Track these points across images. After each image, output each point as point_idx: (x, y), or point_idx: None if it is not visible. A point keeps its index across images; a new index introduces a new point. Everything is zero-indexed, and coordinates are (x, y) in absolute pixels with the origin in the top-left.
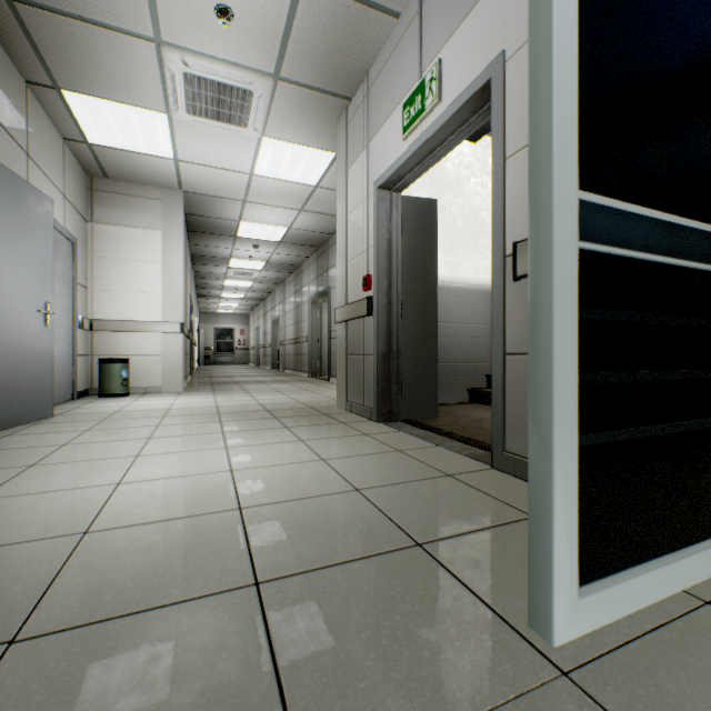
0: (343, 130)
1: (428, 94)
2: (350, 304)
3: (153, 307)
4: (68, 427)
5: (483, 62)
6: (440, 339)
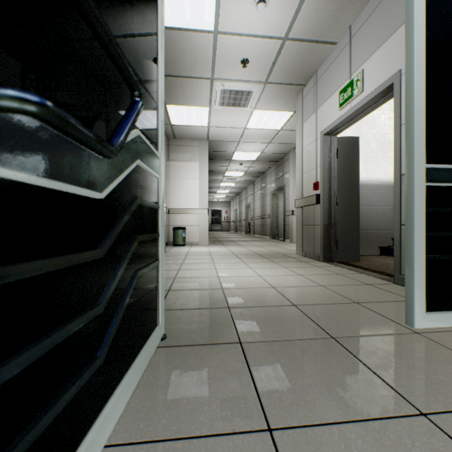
0: (300, 102)
1: (355, 88)
2: (305, 198)
3: (195, 201)
4: (175, 257)
5: (388, 74)
6: (360, 216)
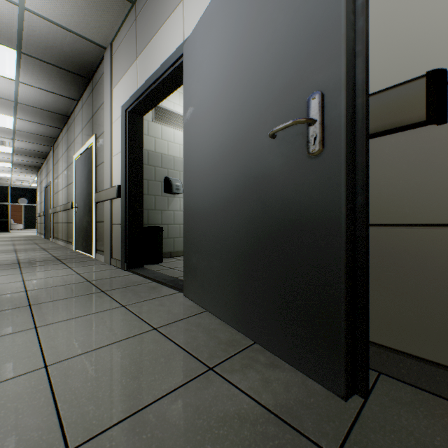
0: None
1: None
2: None
3: None
4: None
5: None
6: None
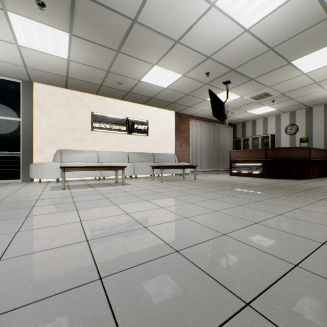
0: None
1: None
2: None
3: None
4: None
5: None
6: None
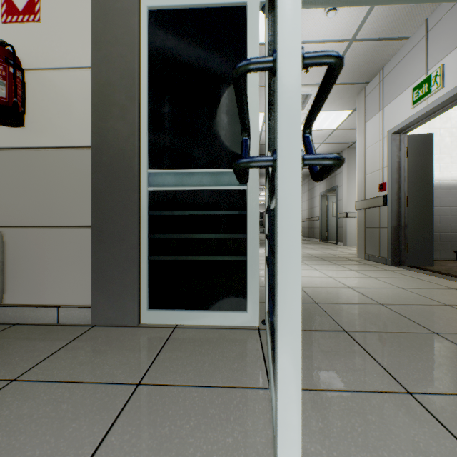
0: (362, 100)
1: (433, 84)
2: (368, 199)
3: None
4: None
5: None
6: None
